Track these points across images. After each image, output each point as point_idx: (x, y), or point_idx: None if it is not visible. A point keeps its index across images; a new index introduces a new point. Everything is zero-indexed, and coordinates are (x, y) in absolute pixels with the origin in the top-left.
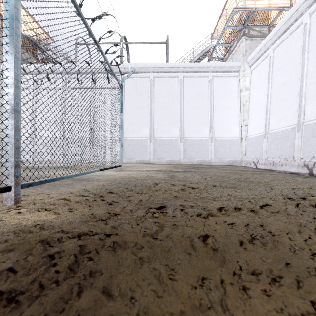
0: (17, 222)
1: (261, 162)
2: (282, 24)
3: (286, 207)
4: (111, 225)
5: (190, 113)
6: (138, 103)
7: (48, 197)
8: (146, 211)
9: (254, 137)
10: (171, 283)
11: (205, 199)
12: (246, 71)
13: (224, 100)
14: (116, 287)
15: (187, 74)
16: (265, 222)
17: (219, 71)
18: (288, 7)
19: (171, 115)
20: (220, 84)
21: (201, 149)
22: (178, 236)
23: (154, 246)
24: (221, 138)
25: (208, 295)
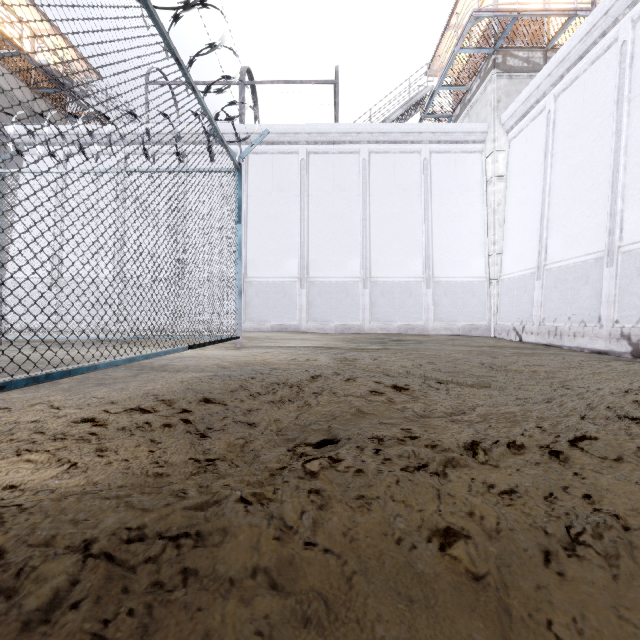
0: None
1: (530, 328)
2: (574, 44)
3: (636, 442)
4: (189, 505)
5: (384, 228)
6: (277, 207)
7: (55, 414)
8: (289, 451)
9: (514, 277)
10: None
11: (430, 419)
12: (499, 141)
13: (453, 202)
14: None
15: (377, 148)
16: (595, 489)
17: (443, 141)
18: (586, 9)
19: (344, 232)
20: (445, 168)
21: (406, 303)
22: (374, 537)
23: (306, 572)
24: (447, 279)
25: None
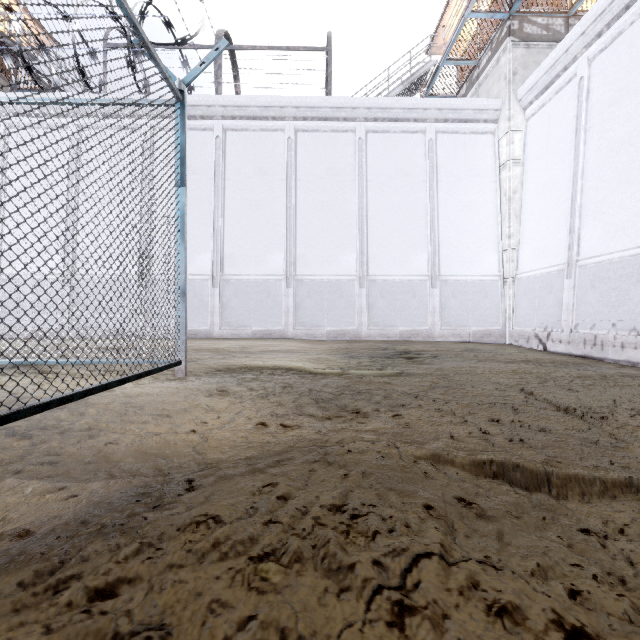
0: None
1: (558, 336)
2: None
3: None
4: None
5: (384, 219)
6: (259, 192)
7: None
8: None
9: (536, 276)
10: None
11: None
12: (515, 119)
13: (462, 190)
14: None
15: (375, 126)
16: None
17: (451, 119)
18: None
19: (338, 223)
20: (453, 150)
21: (408, 305)
22: None
23: None
24: (456, 278)
25: None
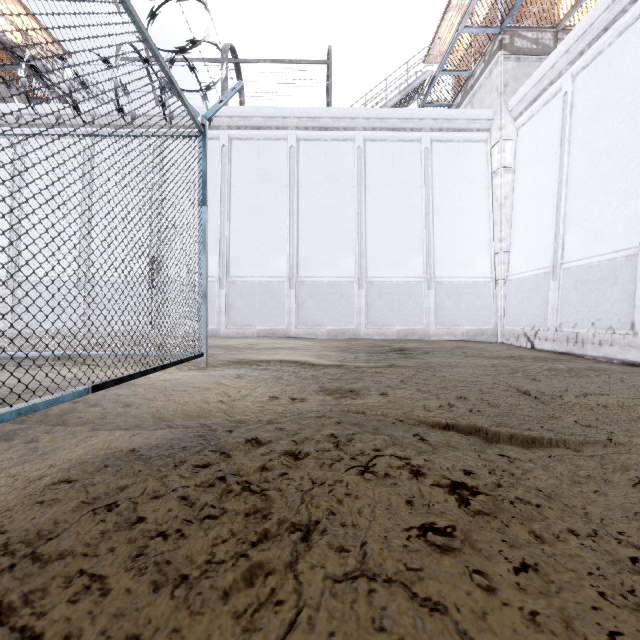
0: None
1: (544, 334)
2: (598, 13)
3: None
4: None
5: (381, 223)
6: (263, 198)
7: None
8: None
9: (525, 278)
10: None
11: None
12: (506, 129)
13: (456, 195)
14: None
15: (374, 135)
16: None
17: (445, 129)
18: None
19: (338, 227)
20: (447, 158)
21: (405, 305)
22: None
23: None
24: (450, 280)
25: None
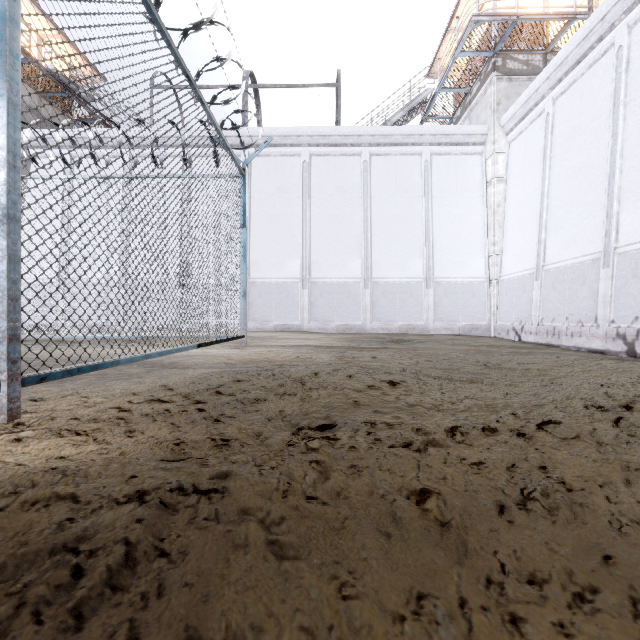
0: (10, 462)
1: (529, 328)
2: (572, 48)
3: (593, 426)
4: (214, 469)
5: (385, 230)
6: (280, 208)
7: (85, 403)
8: (294, 434)
9: (514, 278)
10: (346, 609)
11: (419, 408)
12: (499, 143)
13: (454, 203)
14: (219, 623)
15: (378, 150)
16: (550, 461)
17: (444, 143)
18: (584, 12)
19: (346, 234)
20: (446, 169)
21: (406, 303)
22: (363, 494)
23: (308, 517)
24: (448, 280)
25: (432, 636)
